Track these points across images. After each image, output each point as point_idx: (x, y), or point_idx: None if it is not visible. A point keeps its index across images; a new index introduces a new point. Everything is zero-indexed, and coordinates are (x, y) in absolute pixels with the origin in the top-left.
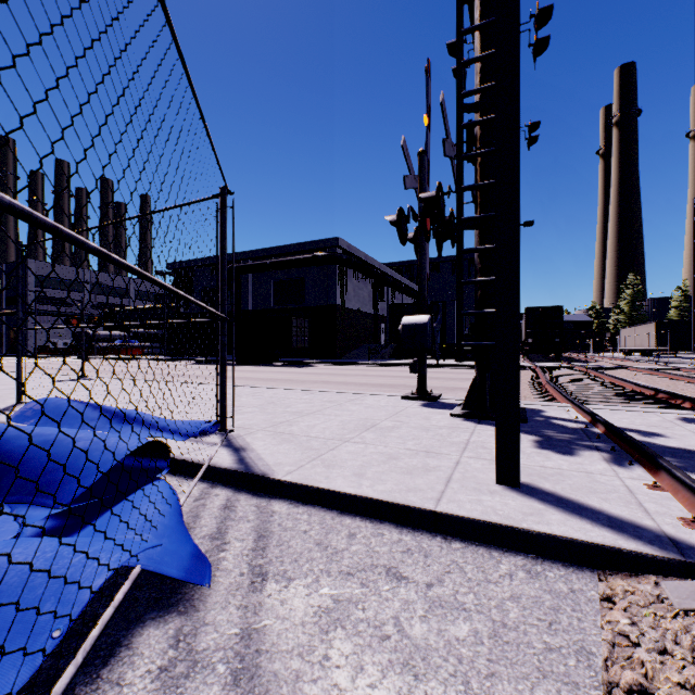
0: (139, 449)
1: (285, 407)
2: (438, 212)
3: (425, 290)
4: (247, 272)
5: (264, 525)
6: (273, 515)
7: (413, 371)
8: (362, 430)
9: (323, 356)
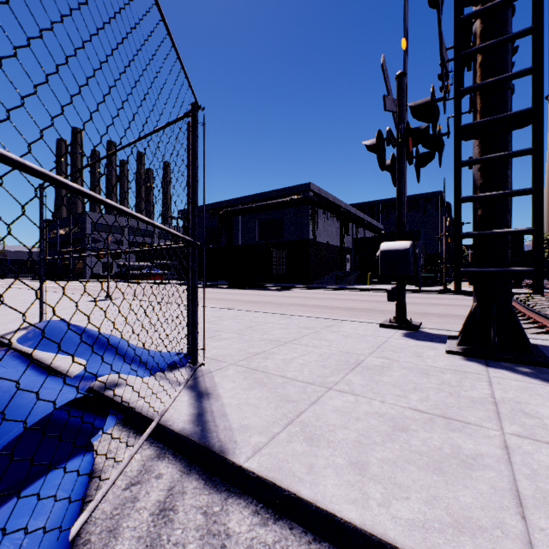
0: (77, 398)
1: (261, 334)
2: (432, 119)
3: (404, 215)
4: (237, 214)
5: None
6: (225, 544)
7: (391, 299)
8: (346, 370)
9: (297, 282)
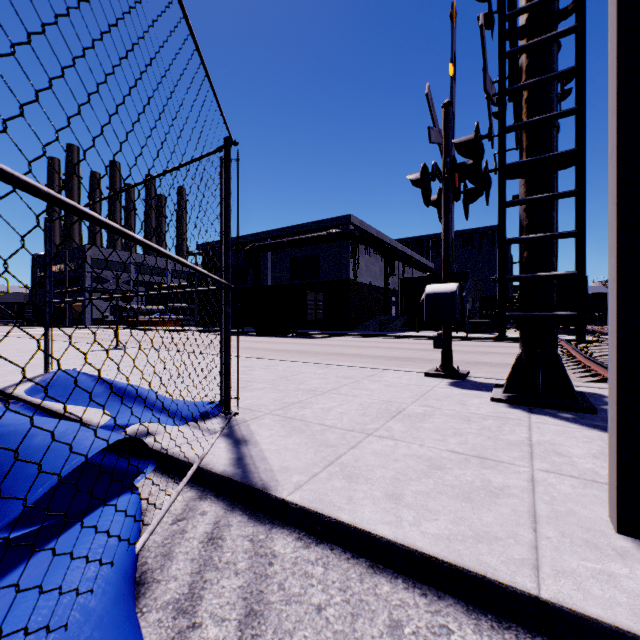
0: (116, 443)
1: (297, 384)
2: (476, 157)
3: (451, 256)
4: (266, 250)
5: (257, 584)
6: (272, 562)
7: (437, 346)
8: (386, 418)
9: (336, 328)
